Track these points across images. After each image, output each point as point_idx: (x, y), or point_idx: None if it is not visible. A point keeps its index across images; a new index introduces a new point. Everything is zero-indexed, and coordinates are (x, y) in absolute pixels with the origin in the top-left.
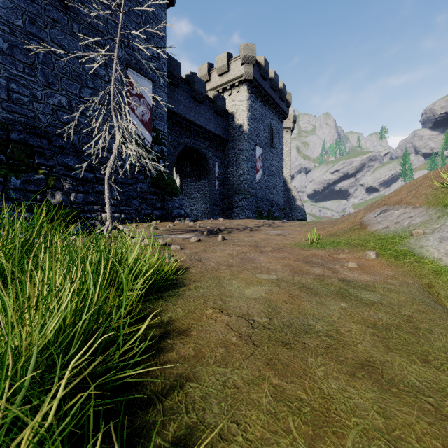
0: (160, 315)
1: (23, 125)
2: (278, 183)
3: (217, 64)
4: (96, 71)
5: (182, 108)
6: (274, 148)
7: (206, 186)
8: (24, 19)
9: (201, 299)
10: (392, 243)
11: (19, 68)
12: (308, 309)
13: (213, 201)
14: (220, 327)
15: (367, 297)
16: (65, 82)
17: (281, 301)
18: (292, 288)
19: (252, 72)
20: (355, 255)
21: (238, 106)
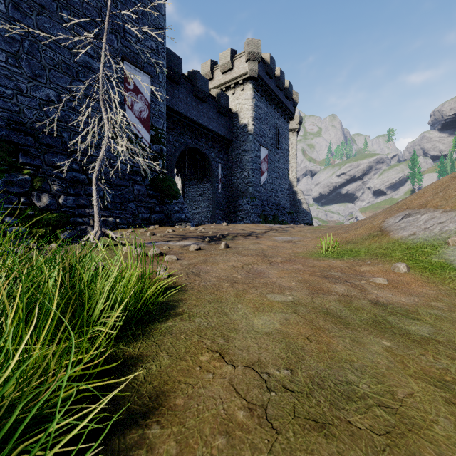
0: (135, 365)
1: (5, 121)
2: (284, 186)
3: (220, 61)
4: (89, 64)
5: (183, 107)
6: (279, 150)
7: (209, 189)
8: (6, 4)
9: (196, 334)
10: (423, 253)
11: (1, 58)
12: (341, 352)
13: (216, 205)
14: (220, 389)
15: (414, 330)
16: (54, 74)
17: (303, 337)
18: (314, 316)
19: (257, 69)
20: (381, 267)
21: (242, 105)
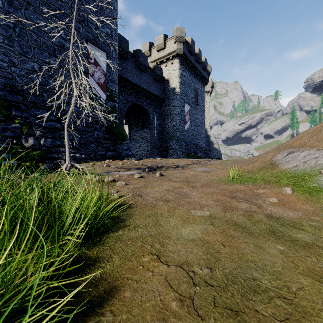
0: (94, 265)
1: (2, 85)
2: (201, 132)
3: (156, 42)
4: (62, 44)
5: (130, 75)
6: (198, 106)
7: (148, 134)
8: (3, 1)
9: (139, 241)
10: (303, 180)
11: None
12: (247, 254)
13: (153, 145)
14: (158, 284)
15: (300, 238)
16: (37, 51)
17: (218, 243)
18: (226, 226)
19: (182, 48)
20: (273, 190)
21: (172, 74)
